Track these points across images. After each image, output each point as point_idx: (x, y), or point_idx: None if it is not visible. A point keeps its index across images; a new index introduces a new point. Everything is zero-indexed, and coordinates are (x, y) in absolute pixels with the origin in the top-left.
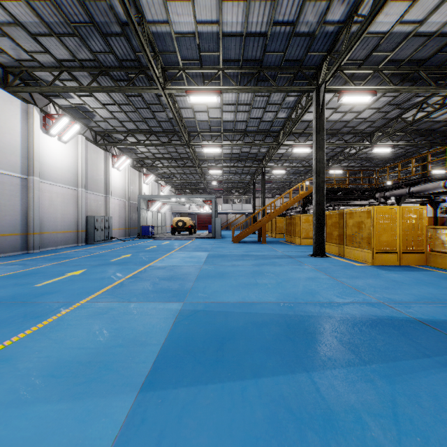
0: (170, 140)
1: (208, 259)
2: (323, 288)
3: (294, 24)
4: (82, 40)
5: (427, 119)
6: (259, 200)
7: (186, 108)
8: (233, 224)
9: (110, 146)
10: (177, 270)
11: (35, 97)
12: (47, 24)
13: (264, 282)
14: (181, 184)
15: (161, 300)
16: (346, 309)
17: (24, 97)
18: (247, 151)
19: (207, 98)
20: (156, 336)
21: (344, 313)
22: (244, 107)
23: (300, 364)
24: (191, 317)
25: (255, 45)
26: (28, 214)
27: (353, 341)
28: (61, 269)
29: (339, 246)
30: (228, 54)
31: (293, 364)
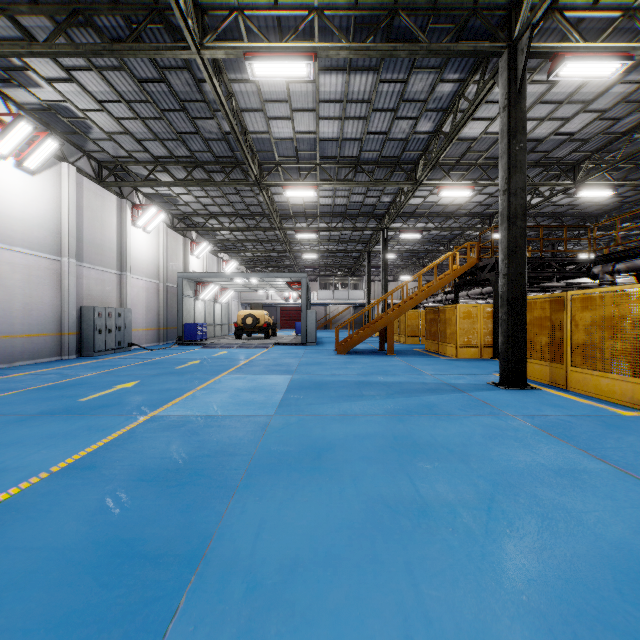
0: (230, 178)
1: (288, 395)
2: None
3: None
4: None
5: None
6: (374, 285)
7: (253, 110)
8: (335, 321)
9: (128, 189)
10: (208, 435)
11: None
12: None
13: (442, 496)
14: (254, 259)
15: None
16: None
17: None
18: (359, 200)
19: (288, 69)
20: None
21: None
22: (359, 107)
23: None
24: None
25: None
26: None
27: None
28: None
29: (553, 367)
30: None
31: None
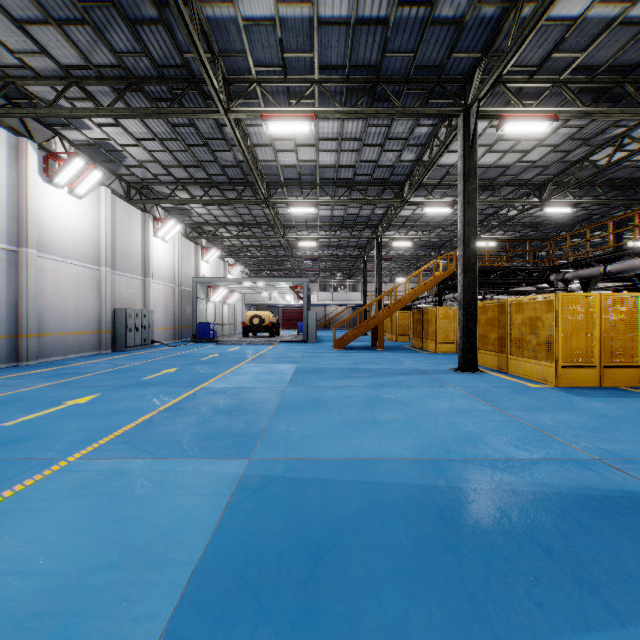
0: (241, 195)
1: (296, 376)
2: (487, 430)
3: (432, 4)
4: (98, 32)
5: (626, 163)
6: (372, 287)
7: (264, 145)
8: (334, 321)
9: (150, 205)
10: (246, 396)
11: (32, 126)
12: (41, 5)
13: (387, 418)
14: (258, 262)
15: (211, 455)
16: (538, 475)
17: (12, 126)
18: (355, 212)
19: (295, 127)
20: (187, 541)
21: (538, 483)
22: (352, 143)
23: (483, 623)
24: (260, 492)
25: (369, 41)
26: (20, 305)
27: (575, 553)
28: (60, 393)
29: (499, 356)
30: (327, 55)
31: (468, 621)
